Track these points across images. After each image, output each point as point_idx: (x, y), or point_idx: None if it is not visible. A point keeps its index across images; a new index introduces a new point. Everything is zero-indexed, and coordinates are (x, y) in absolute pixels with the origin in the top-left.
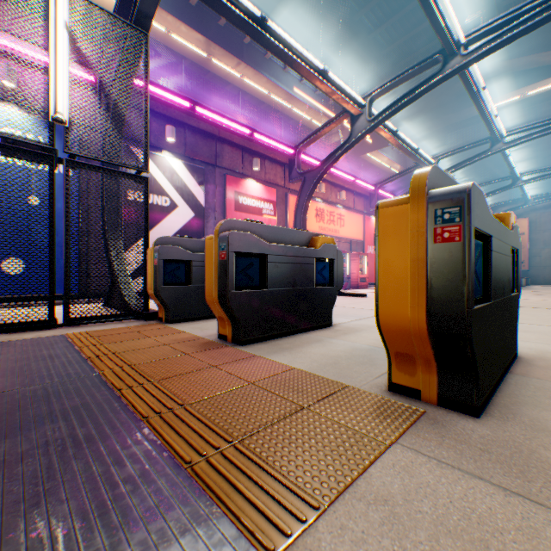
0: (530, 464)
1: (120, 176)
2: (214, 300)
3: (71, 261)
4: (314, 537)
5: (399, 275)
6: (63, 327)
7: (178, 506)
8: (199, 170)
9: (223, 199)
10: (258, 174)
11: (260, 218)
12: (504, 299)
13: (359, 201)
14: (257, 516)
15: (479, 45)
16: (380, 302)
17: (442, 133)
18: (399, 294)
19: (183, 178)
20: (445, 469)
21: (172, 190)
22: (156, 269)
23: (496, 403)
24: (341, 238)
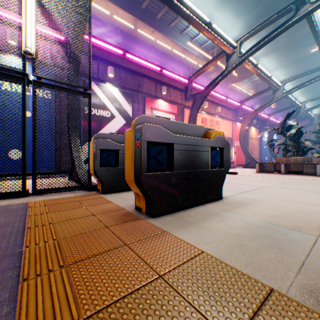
0: None
1: (72, 92)
2: (131, 180)
3: (38, 150)
4: None
5: None
6: (32, 196)
7: None
8: (128, 94)
9: (143, 112)
10: (165, 96)
11: None
12: None
13: (229, 113)
14: None
15: None
16: None
17: (282, 68)
18: None
19: (119, 99)
20: None
21: (112, 107)
22: (94, 156)
23: None
24: None
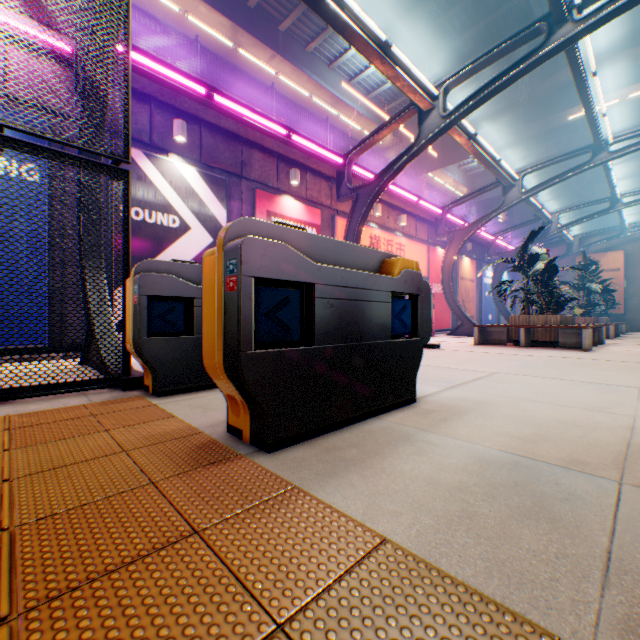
0: None
1: (82, 165)
2: (217, 368)
3: None
4: None
5: None
6: None
7: None
8: (219, 182)
9: None
10: (297, 190)
11: None
12: None
13: (422, 228)
14: None
15: (601, 4)
16: None
17: (519, 148)
18: None
19: (198, 191)
20: None
21: (183, 207)
22: (136, 311)
23: None
24: None
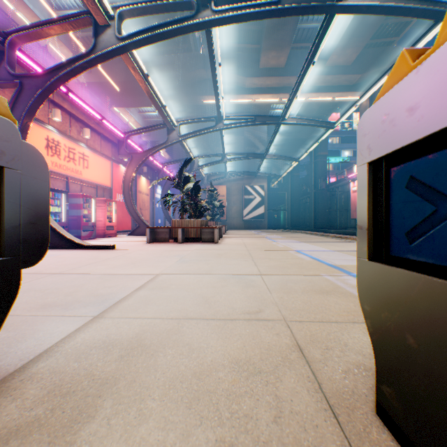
0: None
1: None
2: None
3: None
4: None
5: None
6: None
7: None
8: None
9: None
10: None
11: None
12: None
13: (108, 146)
14: None
15: (227, 8)
16: None
17: (178, 112)
18: None
19: None
20: None
21: None
22: None
23: None
24: (86, 182)
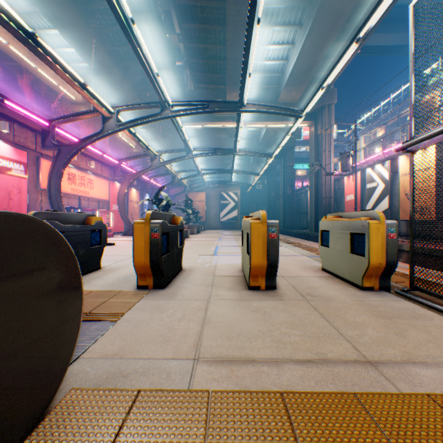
0: (173, 294)
1: None
2: None
3: None
4: (125, 316)
5: (142, 248)
6: None
7: (84, 325)
8: None
9: None
10: (7, 135)
11: (9, 177)
12: (176, 250)
13: (107, 170)
14: (109, 318)
15: (179, 110)
16: (135, 257)
17: (164, 130)
18: (142, 254)
19: None
20: (154, 300)
21: None
22: None
23: (170, 284)
24: (92, 198)
